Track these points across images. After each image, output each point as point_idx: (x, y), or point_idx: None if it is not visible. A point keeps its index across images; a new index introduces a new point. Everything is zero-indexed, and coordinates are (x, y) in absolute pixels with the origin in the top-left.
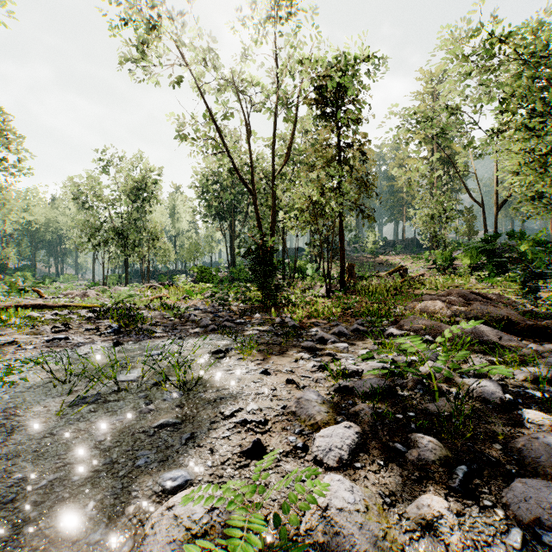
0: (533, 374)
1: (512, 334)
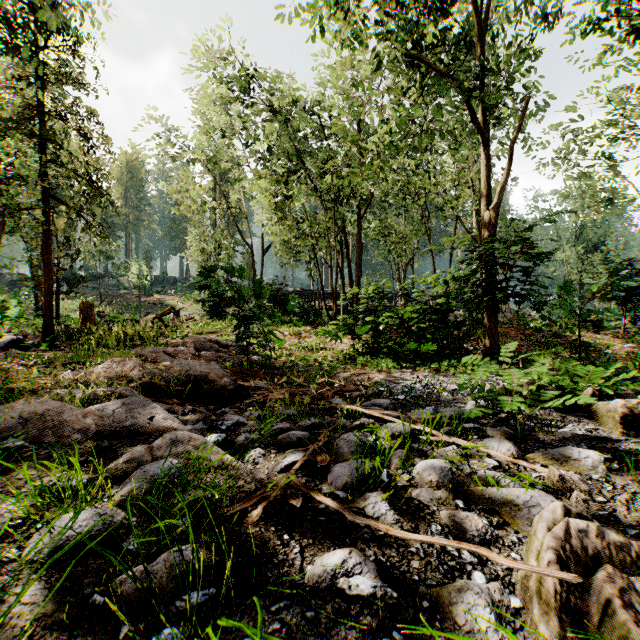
0: (55, 539)
1: (198, 400)
